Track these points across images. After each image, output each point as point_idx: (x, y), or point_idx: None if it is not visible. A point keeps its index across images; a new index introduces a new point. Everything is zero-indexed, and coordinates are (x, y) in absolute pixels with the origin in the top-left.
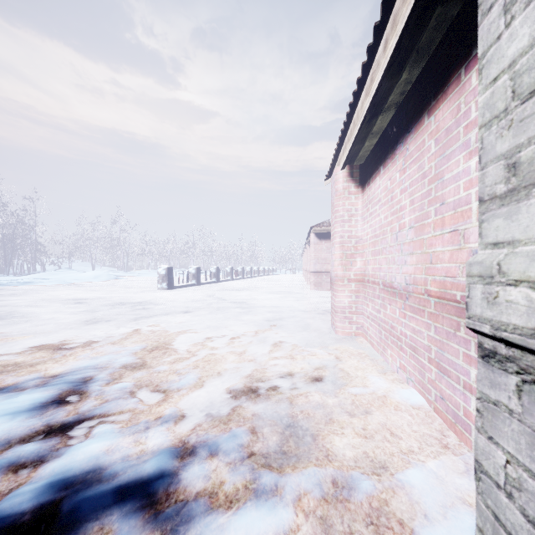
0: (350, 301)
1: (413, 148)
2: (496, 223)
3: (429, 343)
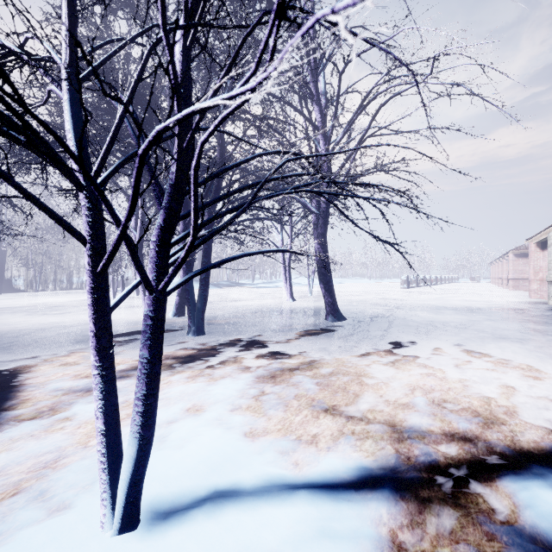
0: (537, 287)
1: None
2: (548, 272)
3: None
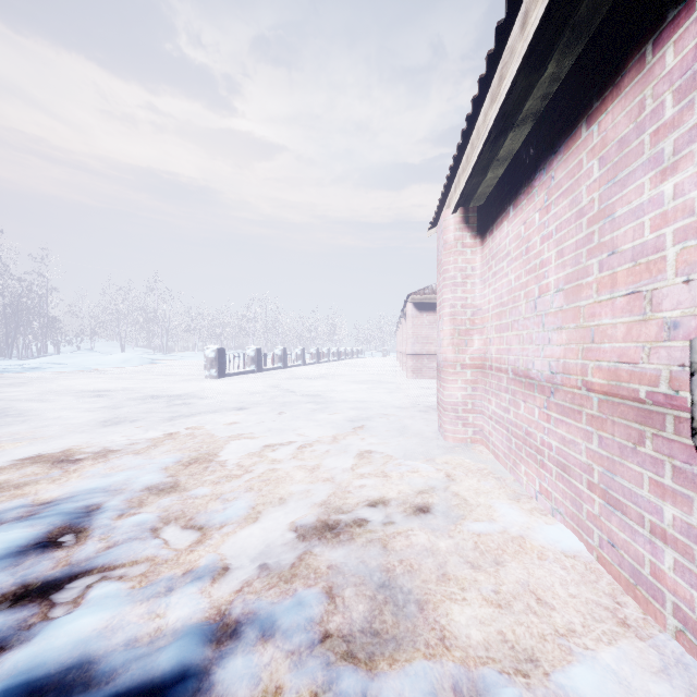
0: (465, 395)
1: (562, 175)
2: None
3: (589, 460)
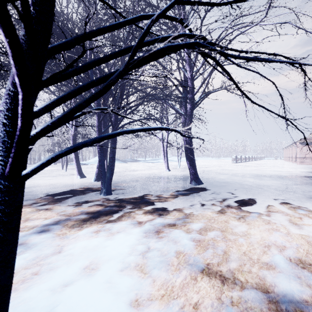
0: None
1: None
2: None
3: None
